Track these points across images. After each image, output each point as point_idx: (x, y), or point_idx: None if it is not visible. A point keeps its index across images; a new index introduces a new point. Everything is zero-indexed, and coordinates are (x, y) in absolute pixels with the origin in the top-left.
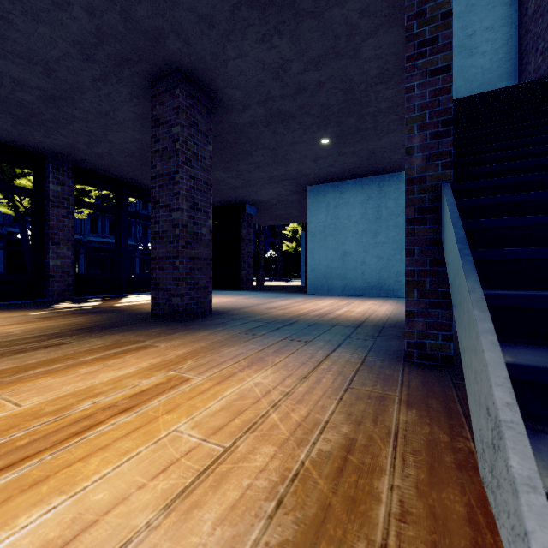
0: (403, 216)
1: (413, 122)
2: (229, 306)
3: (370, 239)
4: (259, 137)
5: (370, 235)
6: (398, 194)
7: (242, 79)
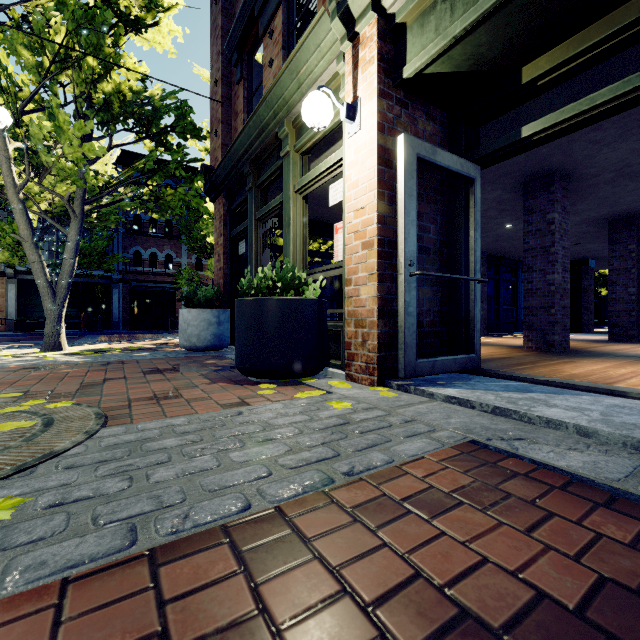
0: None
1: None
2: None
3: None
4: None
5: None
6: None
7: None
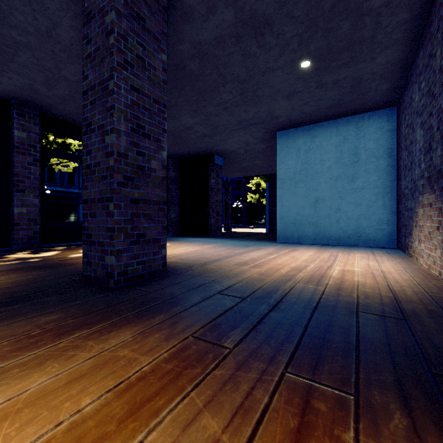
0: (386, 157)
1: None
2: (193, 259)
3: (346, 184)
4: (227, 63)
5: (346, 180)
6: (380, 134)
7: None
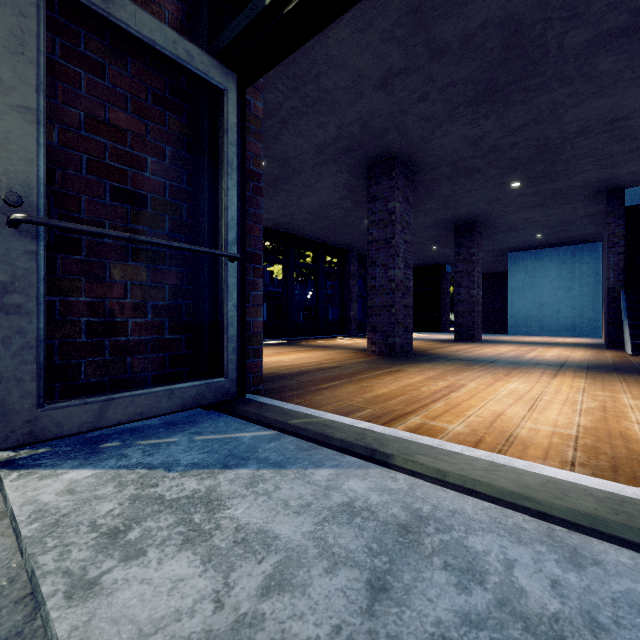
0: (594, 276)
1: (610, 269)
2: None
3: (564, 293)
4: (494, 236)
5: (564, 291)
6: (589, 260)
7: (505, 221)
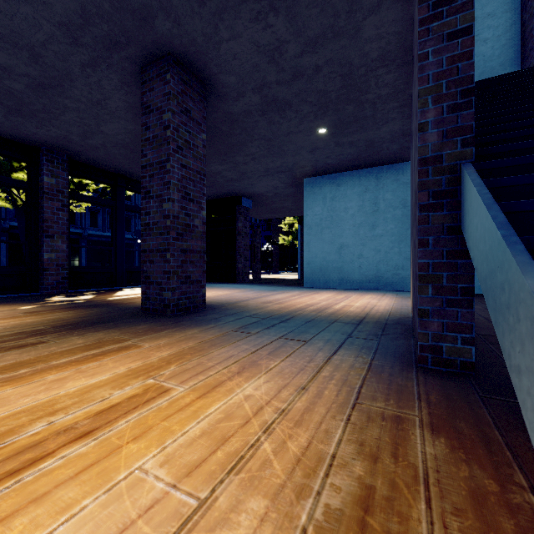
0: (401, 208)
1: (427, 94)
2: (224, 299)
3: (367, 231)
4: (255, 127)
5: (367, 228)
6: (396, 186)
7: (236, 63)
